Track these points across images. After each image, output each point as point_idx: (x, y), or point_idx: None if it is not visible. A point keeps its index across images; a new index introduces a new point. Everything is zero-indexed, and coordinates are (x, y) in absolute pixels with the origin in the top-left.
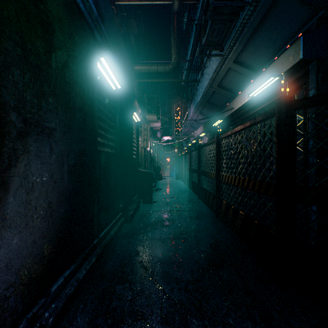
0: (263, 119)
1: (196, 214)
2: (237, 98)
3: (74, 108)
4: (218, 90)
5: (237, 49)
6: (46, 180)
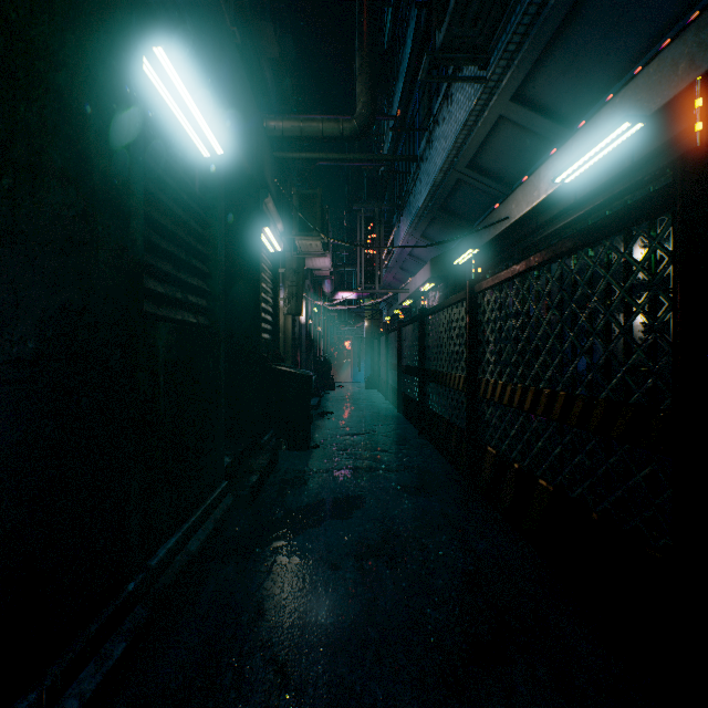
0: (621, 224)
1: (417, 479)
2: (516, 192)
3: (37, 168)
4: (468, 177)
5: (524, 61)
6: None
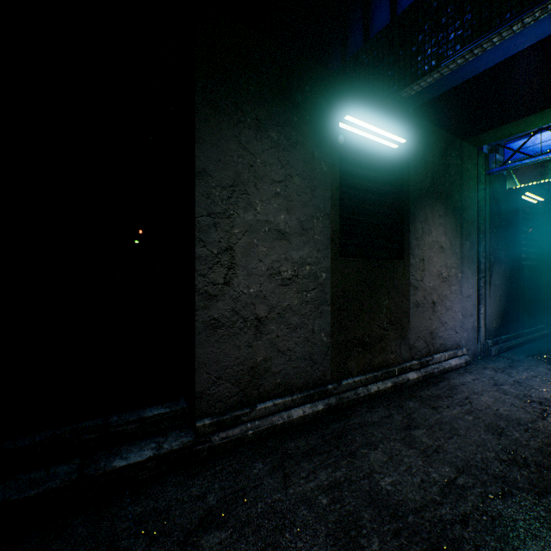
0: None
1: None
2: None
3: (508, 242)
4: None
5: None
6: (498, 283)
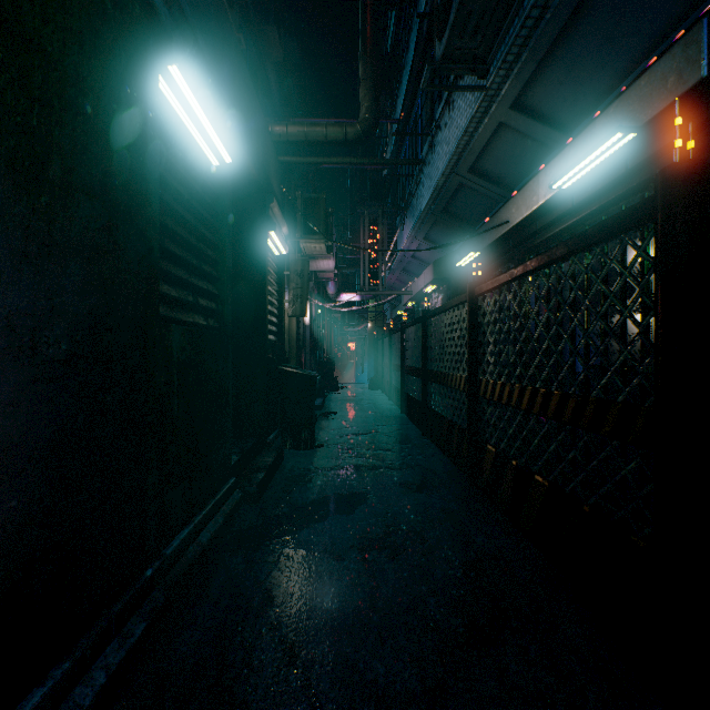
0: (609, 233)
1: (419, 477)
2: (516, 197)
3: (69, 186)
4: (469, 181)
5: (522, 71)
6: None
